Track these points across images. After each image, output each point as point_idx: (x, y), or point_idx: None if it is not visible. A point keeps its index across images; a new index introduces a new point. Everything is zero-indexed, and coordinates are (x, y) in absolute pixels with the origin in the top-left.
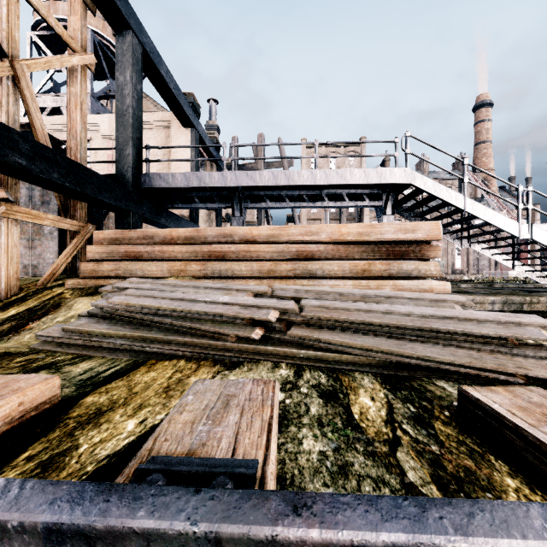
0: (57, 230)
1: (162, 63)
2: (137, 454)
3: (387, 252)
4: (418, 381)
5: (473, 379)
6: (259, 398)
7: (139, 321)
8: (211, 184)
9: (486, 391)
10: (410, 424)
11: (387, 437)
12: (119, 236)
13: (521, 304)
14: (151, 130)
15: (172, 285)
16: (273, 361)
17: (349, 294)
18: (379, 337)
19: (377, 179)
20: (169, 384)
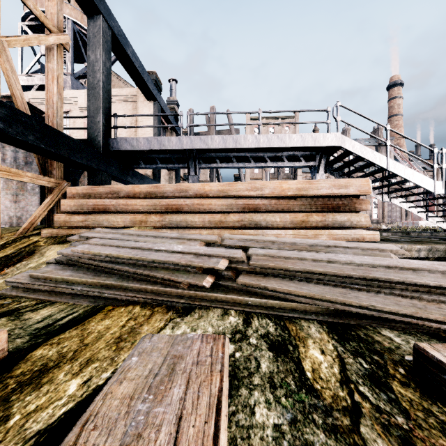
0: (39, 186)
1: (129, 45)
2: None
3: (323, 205)
4: (363, 330)
5: (417, 328)
6: (207, 361)
7: (100, 268)
8: (170, 147)
9: (445, 349)
10: (367, 385)
11: (345, 403)
12: (89, 191)
13: (445, 252)
14: (121, 103)
15: (132, 234)
16: (222, 308)
17: (291, 243)
18: (323, 285)
19: (312, 142)
20: (121, 333)
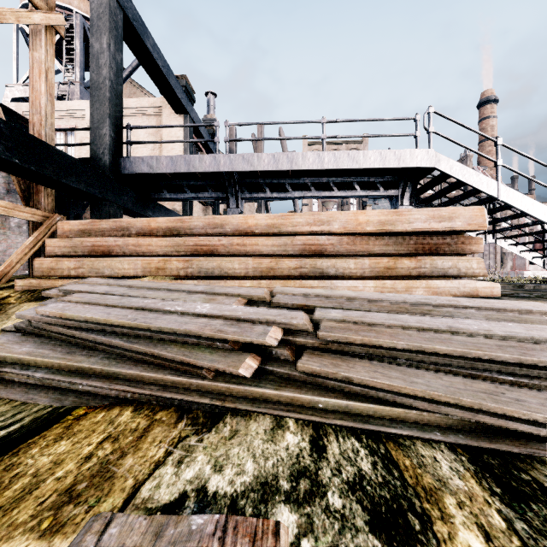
0: (27, 223)
1: (148, 35)
2: None
3: (416, 246)
4: (542, 469)
5: None
6: None
7: (78, 341)
8: (202, 168)
9: None
10: None
11: None
12: (87, 227)
13: None
14: (141, 117)
15: (138, 287)
16: (273, 415)
17: (380, 300)
18: (451, 376)
19: (395, 162)
20: (77, 477)
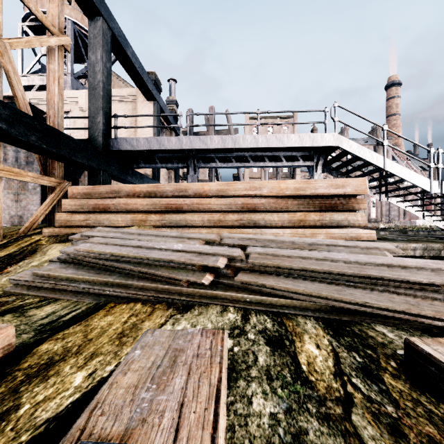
0: (40, 186)
1: (129, 46)
2: (67, 434)
3: (320, 205)
4: (358, 326)
5: (410, 324)
6: (207, 354)
7: (102, 267)
8: (169, 147)
9: (435, 343)
10: (359, 377)
11: (338, 394)
12: (90, 191)
13: (440, 250)
14: (120, 103)
15: (133, 233)
16: (221, 305)
17: (289, 242)
18: (320, 283)
19: (310, 142)
20: (124, 329)
